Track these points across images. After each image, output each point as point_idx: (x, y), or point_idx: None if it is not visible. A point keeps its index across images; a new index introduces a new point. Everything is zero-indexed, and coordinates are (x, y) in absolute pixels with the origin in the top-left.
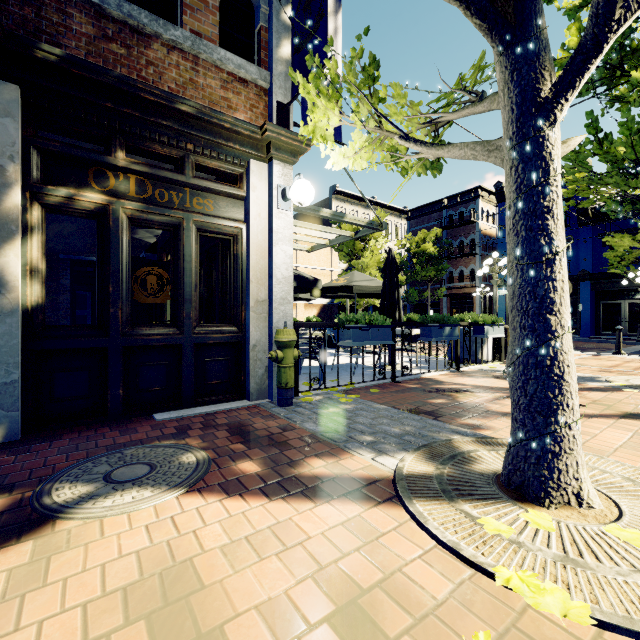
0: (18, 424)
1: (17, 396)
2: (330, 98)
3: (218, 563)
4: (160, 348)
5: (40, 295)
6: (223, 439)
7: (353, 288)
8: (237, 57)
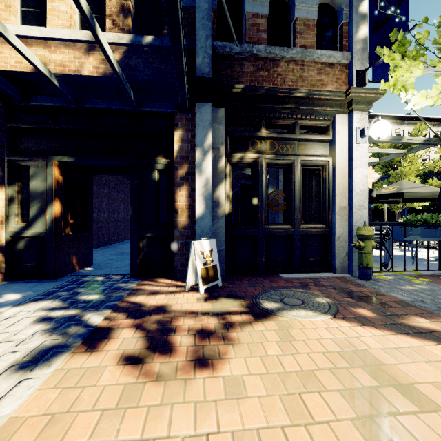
0: (224, 270)
1: (224, 257)
2: (415, 58)
3: (383, 356)
4: (281, 236)
5: (229, 208)
6: (333, 294)
7: (403, 194)
8: (328, 51)
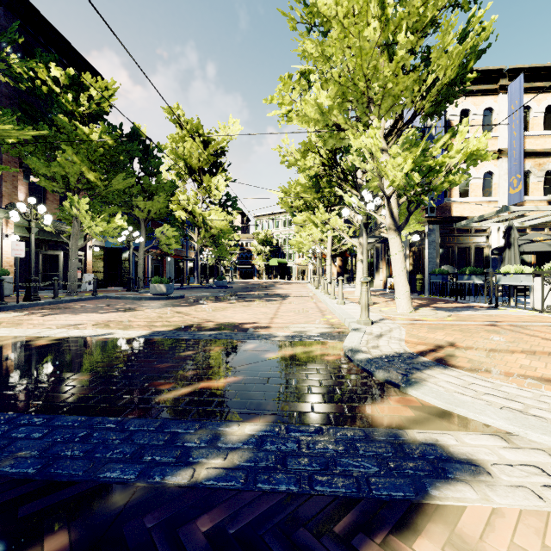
0: None
1: None
2: None
3: None
4: None
5: (412, 268)
6: None
7: None
8: None
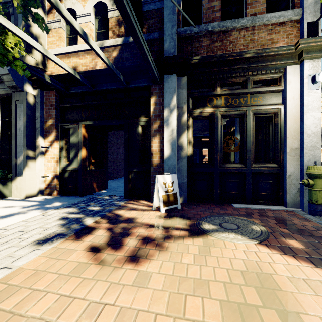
0: (186, 197)
1: (186, 187)
2: None
3: (286, 283)
4: (235, 173)
5: (191, 151)
6: (273, 224)
7: None
8: (278, 12)
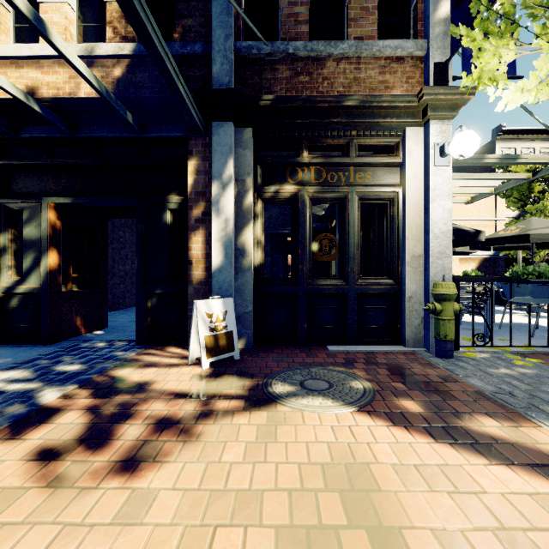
0: (251, 338)
1: (251, 321)
2: (502, 34)
3: (390, 476)
4: (331, 295)
5: (261, 258)
6: (384, 376)
7: (530, 237)
8: (394, 41)
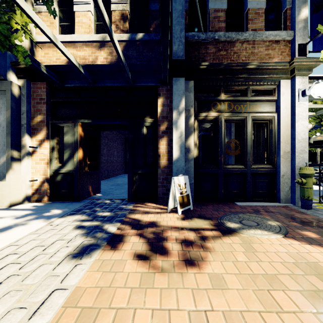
0: (193, 198)
1: (193, 188)
2: None
3: None
4: (236, 174)
5: (196, 153)
6: (281, 218)
7: None
8: (274, 31)
